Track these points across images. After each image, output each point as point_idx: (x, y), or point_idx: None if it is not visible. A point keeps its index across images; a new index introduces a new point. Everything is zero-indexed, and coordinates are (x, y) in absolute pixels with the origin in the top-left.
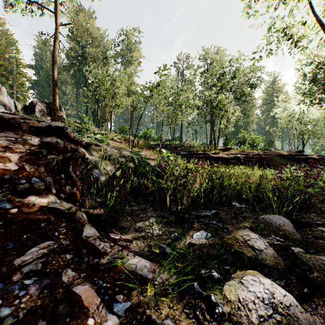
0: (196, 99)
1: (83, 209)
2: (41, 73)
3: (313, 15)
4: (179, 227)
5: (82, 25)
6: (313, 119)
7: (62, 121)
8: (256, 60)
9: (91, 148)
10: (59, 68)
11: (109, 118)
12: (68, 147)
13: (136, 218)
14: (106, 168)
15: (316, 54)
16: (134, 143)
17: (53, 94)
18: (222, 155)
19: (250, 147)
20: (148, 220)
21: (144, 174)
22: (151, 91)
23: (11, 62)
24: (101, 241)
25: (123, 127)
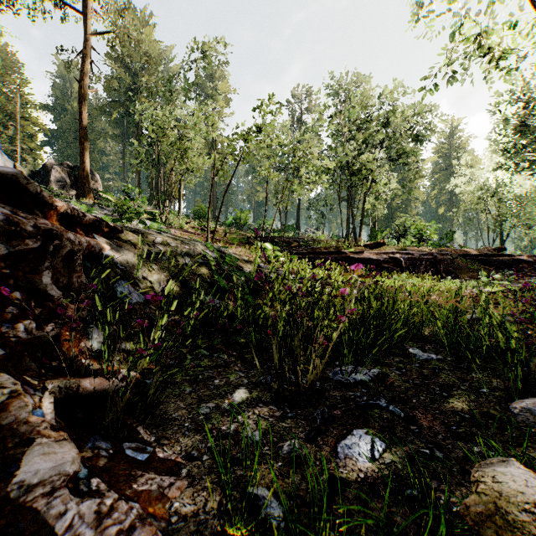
0: (325, 158)
1: (56, 383)
2: (64, 118)
3: (532, 7)
4: (301, 418)
5: (130, 35)
6: (519, 195)
7: (97, 198)
8: (429, 90)
9: (122, 236)
10: (94, 109)
11: (178, 193)
12: (24, 224)
13: (203, 390)
14: (150, 278)
15: (526, 85)
16: (219, 236)
17: (81, 152)
18: (368, 255)
19: (415, 242)
20: (230, 395)
21: (229, 290)
22: (246, 140)
23: (13, 99)
24: (75, 495)
25: (201, 208)
